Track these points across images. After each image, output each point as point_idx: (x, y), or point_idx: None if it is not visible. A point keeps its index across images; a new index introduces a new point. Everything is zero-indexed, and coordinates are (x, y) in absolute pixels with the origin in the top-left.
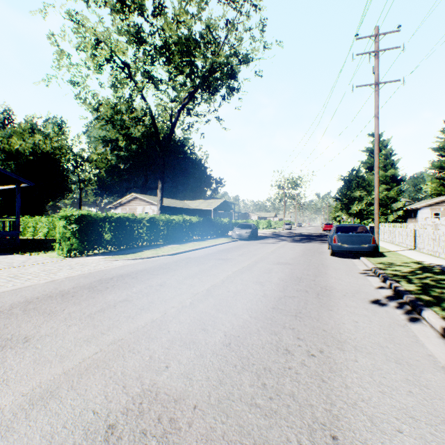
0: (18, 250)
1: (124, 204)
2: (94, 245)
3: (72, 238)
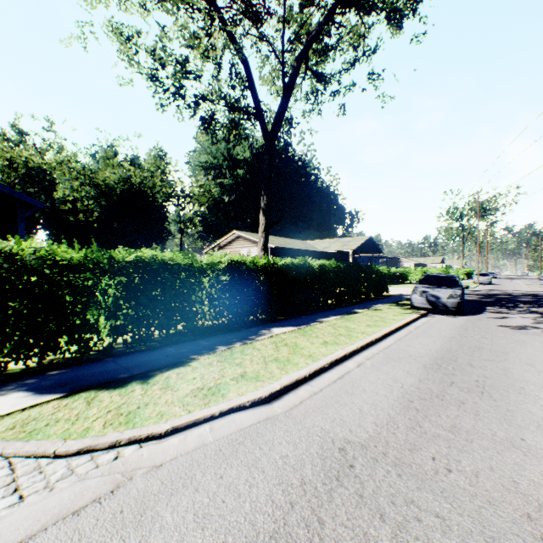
0: None
1: (224, 246)
2: (31, 345)
3: None
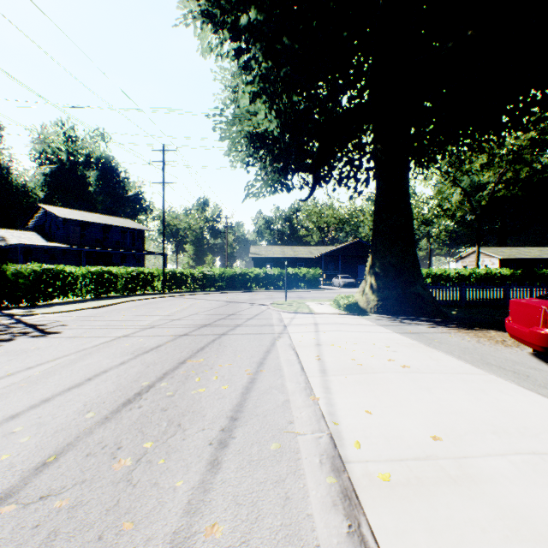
0: None
1: (463, 257)
2: None
3: None
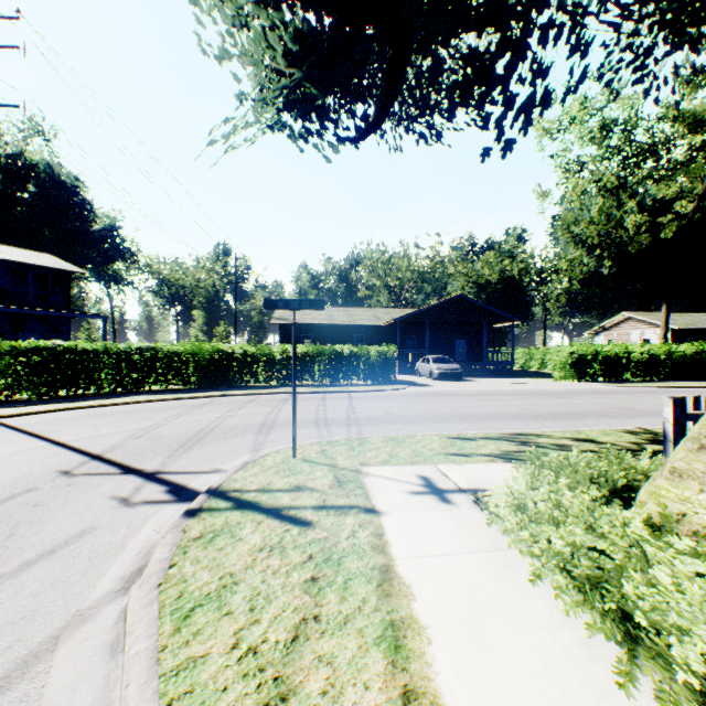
0: (518, 376)
1: (608, 328)
2: (583, 373)
3: (566, 367)
